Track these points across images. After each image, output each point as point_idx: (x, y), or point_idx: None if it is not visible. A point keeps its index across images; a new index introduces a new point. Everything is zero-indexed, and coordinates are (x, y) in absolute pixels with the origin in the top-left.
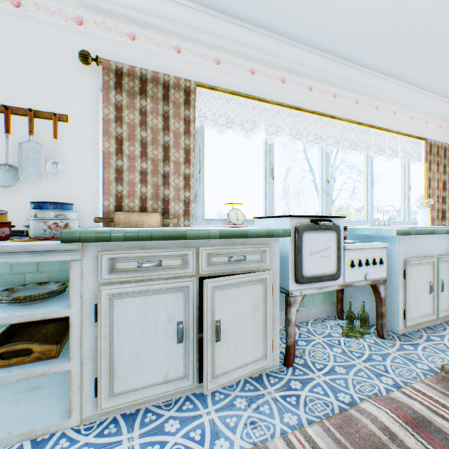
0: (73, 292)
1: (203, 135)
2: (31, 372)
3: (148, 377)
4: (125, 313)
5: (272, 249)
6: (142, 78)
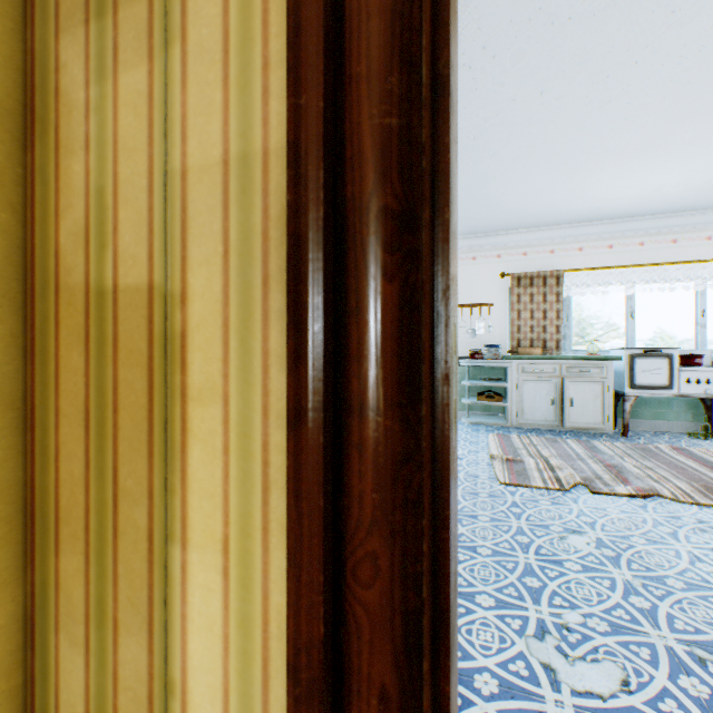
0: (508, 378)
1: (569, 297)
2: (495, 403)
3: (536, 416)
4: (527, 389)
5: (607, 367)
6: (530, 278)
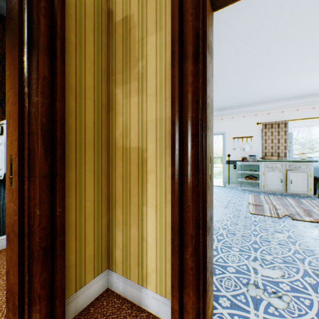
0: (259, 170)
1: (291, 132)
2: (253, 181)
3: (273, 187)
4: (268, 175)
5: (310, 165)
6: (271, 124)
